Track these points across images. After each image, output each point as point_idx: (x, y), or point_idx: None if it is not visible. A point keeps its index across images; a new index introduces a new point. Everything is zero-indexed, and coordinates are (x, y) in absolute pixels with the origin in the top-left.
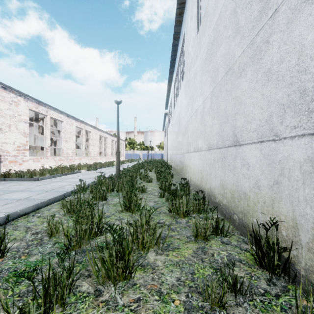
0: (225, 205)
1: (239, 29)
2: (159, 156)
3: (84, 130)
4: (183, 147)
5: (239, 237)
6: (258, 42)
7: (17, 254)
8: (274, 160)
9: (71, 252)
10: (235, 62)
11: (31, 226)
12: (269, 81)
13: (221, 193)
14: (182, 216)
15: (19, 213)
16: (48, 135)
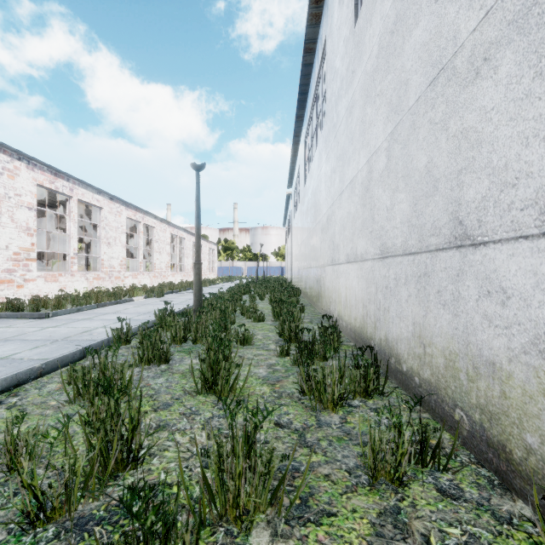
0: (428, 382)
1: None
2: (277, 272)
3: (143, 224)
4: (324, 255)
5: (478, 471)
6: None
7: None
8: None
9: (44, 530)
10: (458, 50)
11: None
12: None
13: (415, 353)
14: (331, 407)
15: None
16: (74, 233)
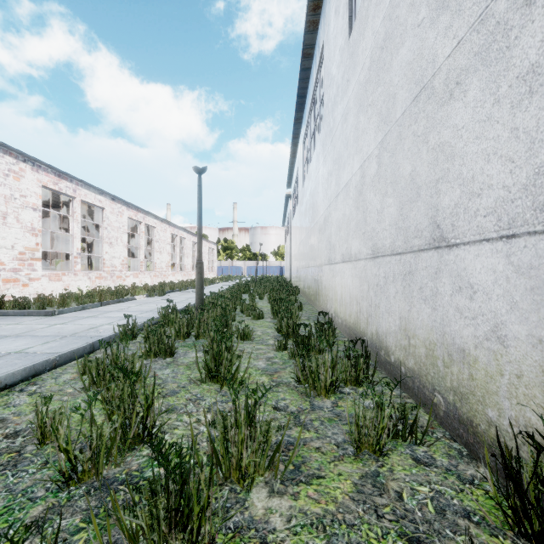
0: (412, 370)
1: None
2: (277, 271)
3: (143, 224)
4: (321, 255)
5: (450, 445)
6: (500, 13)
7: None
8: None
9: (76, 488)
10: (436, 72)
11: (9, 416)
12: (534, 93)
13: (401, 345)
14: (324, 393)
15: None
16: (77, 233)
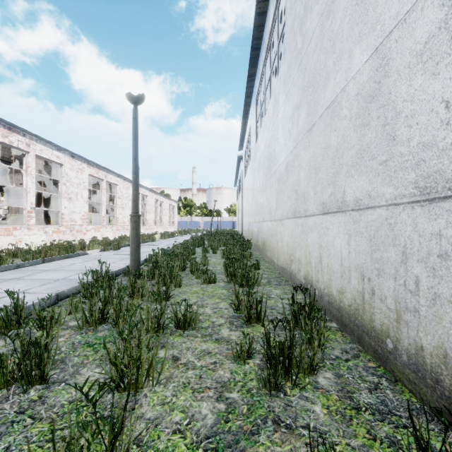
0: None
1: None
2: (229, 225)
3: (105, 181)
4: (281, 207)
5: None
6: None
7: None
8: None
9: None
10: None
11: None
12: None
13: None
14: None
15: None
16: (31, 188)
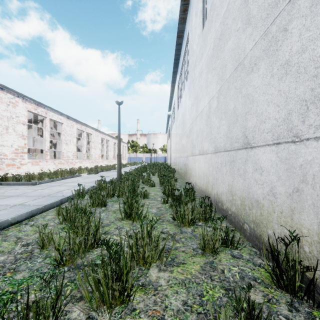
0: (234, 213)
1: (250, 20)
2: (162, 159)
3: (85, 132)
4: (187, 150)
5: (251, 249)
6: (273, 32)
7: (2, 271)
8: (294, 165)
9: (63, 268)
10: (245, 56)
11: (22, 236)
12: (287, 74)
13: (229, 200)
14: (187, 225)
15: (11, 221)
16: (47, 138)
